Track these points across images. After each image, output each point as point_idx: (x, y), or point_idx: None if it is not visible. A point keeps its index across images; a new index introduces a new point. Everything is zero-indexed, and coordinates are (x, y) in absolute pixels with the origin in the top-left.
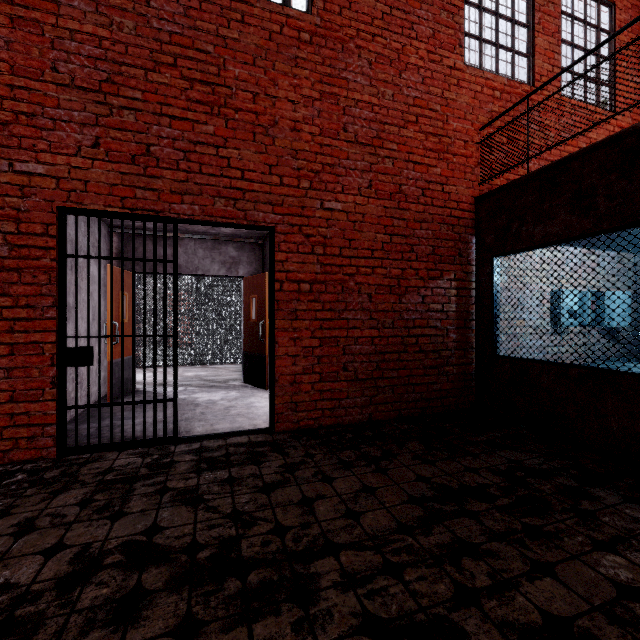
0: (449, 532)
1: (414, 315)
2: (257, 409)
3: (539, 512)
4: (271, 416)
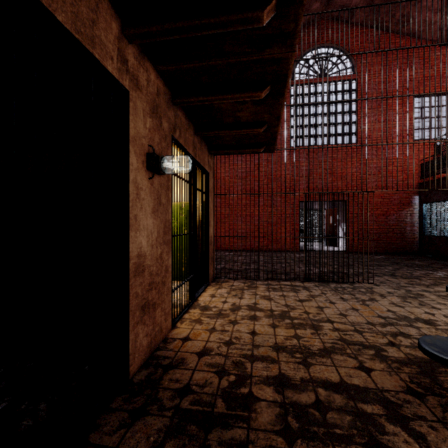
0: (388, 259)
1: (392, 222)
2: (337, 249)
3: (411, 260)
4: (345, 248)
